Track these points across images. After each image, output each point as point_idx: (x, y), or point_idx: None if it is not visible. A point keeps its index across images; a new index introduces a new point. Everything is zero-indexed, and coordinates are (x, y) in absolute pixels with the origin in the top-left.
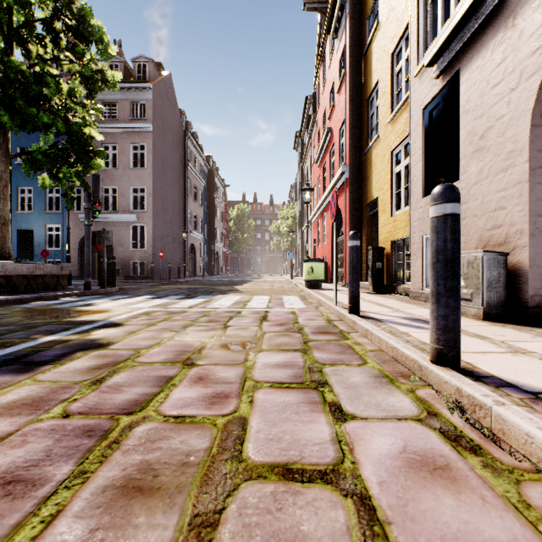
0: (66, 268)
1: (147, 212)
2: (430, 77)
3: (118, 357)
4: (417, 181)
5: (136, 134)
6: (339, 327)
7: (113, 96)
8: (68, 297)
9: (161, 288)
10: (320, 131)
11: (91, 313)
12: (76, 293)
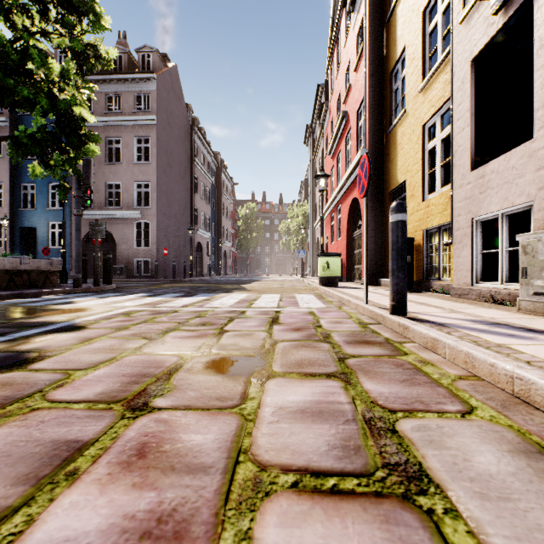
0: (57, 264)
1: (152, 208)
2: (484, 16)
3: (23, 388)
4: (463, 152)
5: (140, 127)
6: (381, 333)
7: (117, 87)
8: (52, 295)
9: (162, 286)
10: (334, 119)
11: (58, 313)
12: (63, 290)
